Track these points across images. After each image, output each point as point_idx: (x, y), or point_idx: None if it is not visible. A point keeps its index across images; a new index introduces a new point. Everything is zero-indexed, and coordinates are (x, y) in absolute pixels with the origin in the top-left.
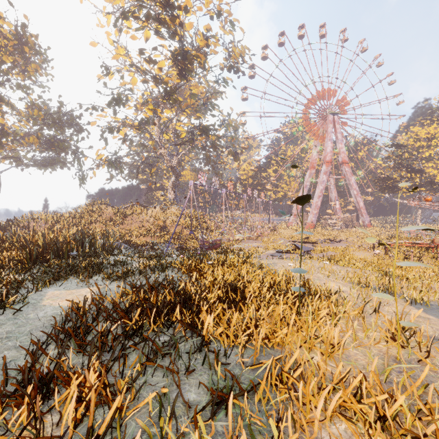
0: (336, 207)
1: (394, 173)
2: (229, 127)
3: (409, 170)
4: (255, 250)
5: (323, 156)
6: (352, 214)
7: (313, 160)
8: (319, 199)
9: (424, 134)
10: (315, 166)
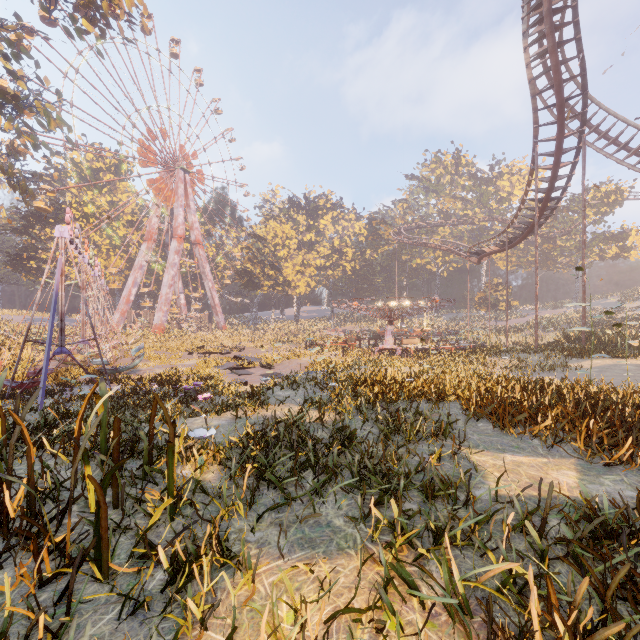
0: (181, 302)
1: (258, 267)
2: (53, 121)
3: (274, 267)
4: (195, 371)
5: (167, 225)
6: (205, 313)
7: (153, 228)
8: (171, 289)
9: (281, 232)
10: (155, 238)
